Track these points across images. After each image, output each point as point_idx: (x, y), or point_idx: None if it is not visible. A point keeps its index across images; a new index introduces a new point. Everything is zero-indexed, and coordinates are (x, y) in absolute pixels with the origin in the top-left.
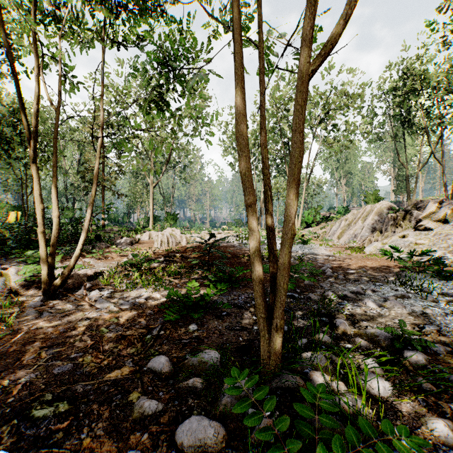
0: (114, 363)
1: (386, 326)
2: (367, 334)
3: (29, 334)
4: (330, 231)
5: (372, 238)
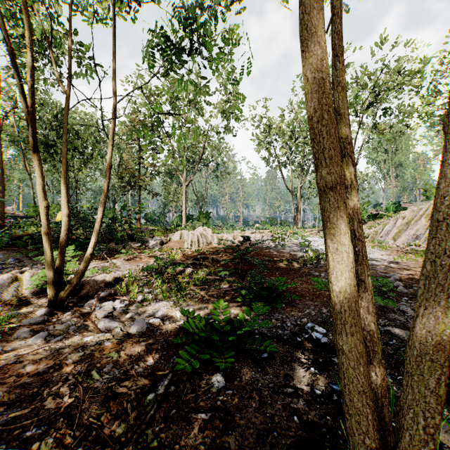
0: None
1: None
2: None
3: (0, 373)
4: (382, 230)
5: None
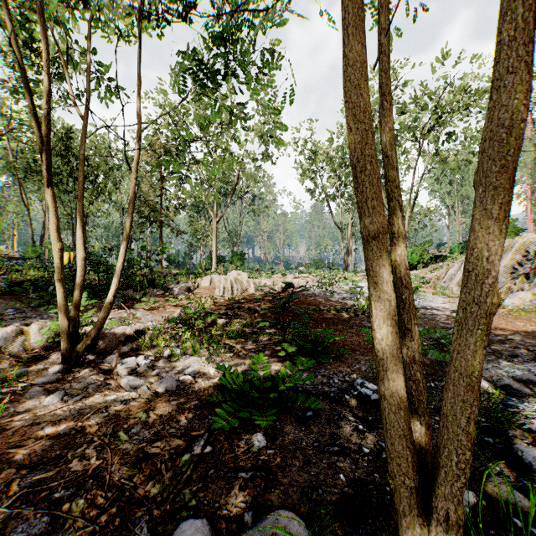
0: (117, 522)
1: None
2: None
3: (16, 436)
4: (445, 275)
5: (513, 286)
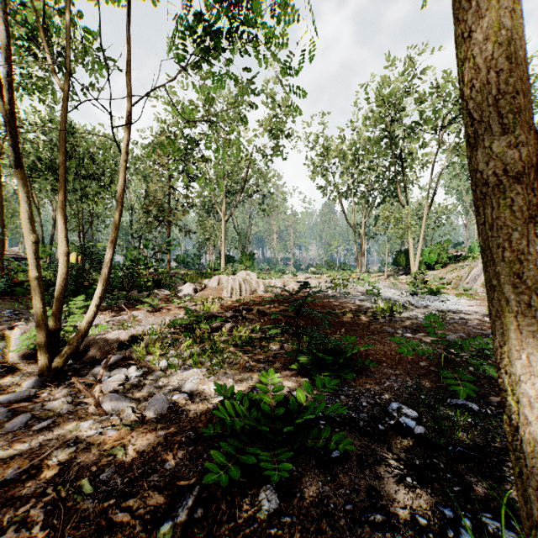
0: None
1: None
2: None
3: None
4: (468, 275)
5: None
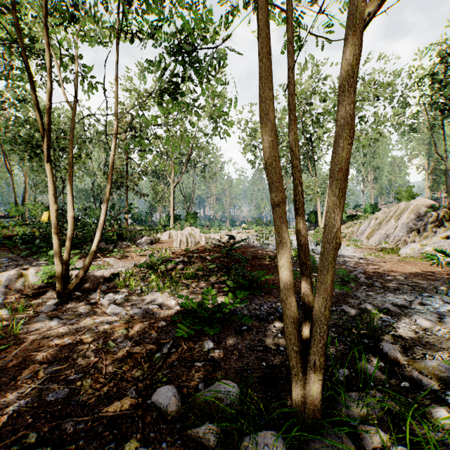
0: (115, 391)
1: (449, 355)
2: (427, 367)
3: (33, 345)
4: (358, 230)
5: (408, 239)
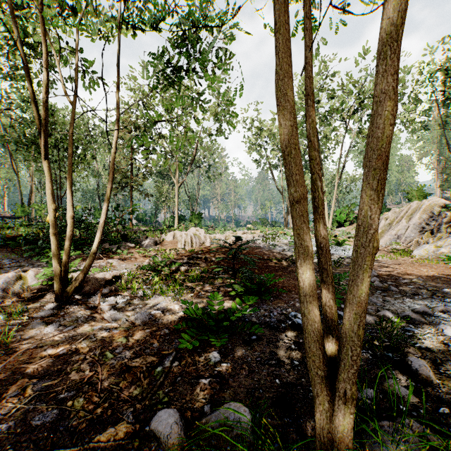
0: (109, 413)
1: None
2: None
3: (25, 355)
4: None
5: (420, 240)
